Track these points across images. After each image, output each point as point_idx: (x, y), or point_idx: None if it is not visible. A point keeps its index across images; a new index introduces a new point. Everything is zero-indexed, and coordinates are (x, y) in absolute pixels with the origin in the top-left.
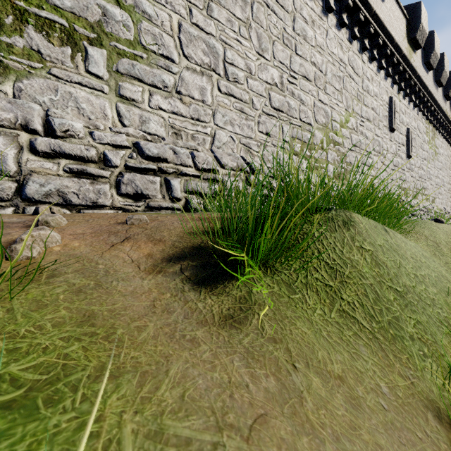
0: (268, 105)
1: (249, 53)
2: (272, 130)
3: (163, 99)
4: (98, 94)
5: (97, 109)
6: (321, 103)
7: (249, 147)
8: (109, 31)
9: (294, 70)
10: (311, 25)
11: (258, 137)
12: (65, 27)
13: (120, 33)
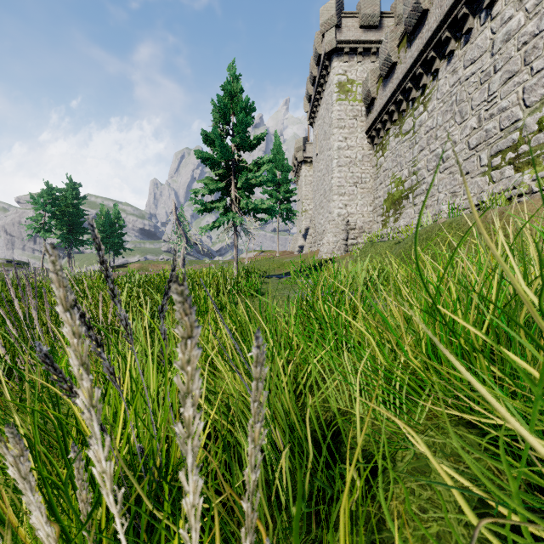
0: (468, 151)
1: (454, 132)
2: (470, 167)
3: (423, 196)
4: (411, 208)
5: (411, 213)
6: (539, 73)
7: (454, 192)
8: (412, 186)
9: (493, 91)
10: (517, 9)
11: (460, 181)
12: (407, 194)
13: (414, 183)
